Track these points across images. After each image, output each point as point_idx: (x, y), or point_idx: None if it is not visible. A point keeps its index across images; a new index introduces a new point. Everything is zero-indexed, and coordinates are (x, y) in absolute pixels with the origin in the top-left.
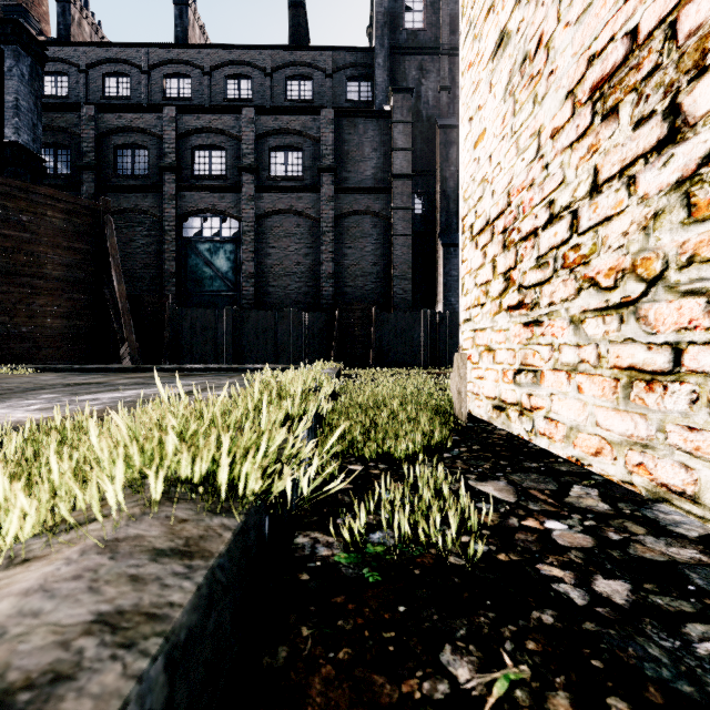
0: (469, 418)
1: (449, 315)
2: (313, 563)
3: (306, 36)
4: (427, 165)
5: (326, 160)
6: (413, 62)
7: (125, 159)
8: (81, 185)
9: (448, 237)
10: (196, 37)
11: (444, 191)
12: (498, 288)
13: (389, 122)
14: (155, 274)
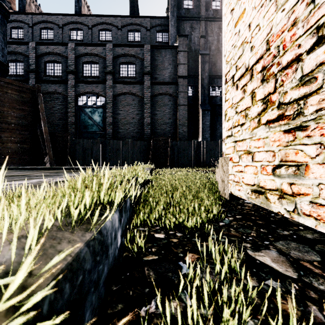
0: (230, 197)
1: (205, 142)
2: None
3: (137, 11)
4: (194, 72)
5: (147, 69)
6: (188, 24)
7: (50, 67)
8: (28, 80)
9: (204, 106)
10: (85, 11)
11: (202, 84)
12: (257, 110)
13: (177, 51)
14: (65, 123)
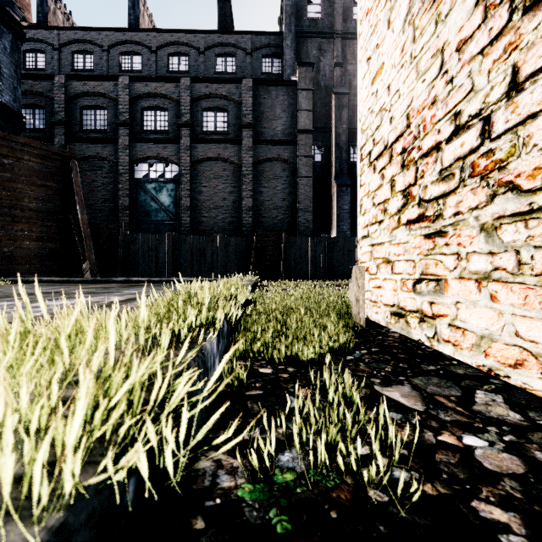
0: (367, 323)
1: (342, 239)
2: (212, 500)
3: (231, 23)
4: (325, 124)
5: (246, 118)
6: (313, 44)
7: (89, 117)
8: (54, 137)
9: (341, 179)
10: (146, 23)
11: (338, 143)
12: (397, 205)
13: (296, 89)
14: (113, 207)
